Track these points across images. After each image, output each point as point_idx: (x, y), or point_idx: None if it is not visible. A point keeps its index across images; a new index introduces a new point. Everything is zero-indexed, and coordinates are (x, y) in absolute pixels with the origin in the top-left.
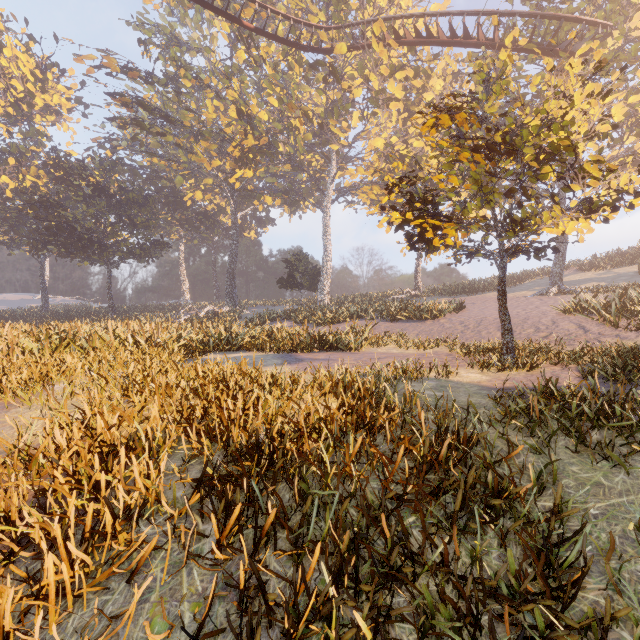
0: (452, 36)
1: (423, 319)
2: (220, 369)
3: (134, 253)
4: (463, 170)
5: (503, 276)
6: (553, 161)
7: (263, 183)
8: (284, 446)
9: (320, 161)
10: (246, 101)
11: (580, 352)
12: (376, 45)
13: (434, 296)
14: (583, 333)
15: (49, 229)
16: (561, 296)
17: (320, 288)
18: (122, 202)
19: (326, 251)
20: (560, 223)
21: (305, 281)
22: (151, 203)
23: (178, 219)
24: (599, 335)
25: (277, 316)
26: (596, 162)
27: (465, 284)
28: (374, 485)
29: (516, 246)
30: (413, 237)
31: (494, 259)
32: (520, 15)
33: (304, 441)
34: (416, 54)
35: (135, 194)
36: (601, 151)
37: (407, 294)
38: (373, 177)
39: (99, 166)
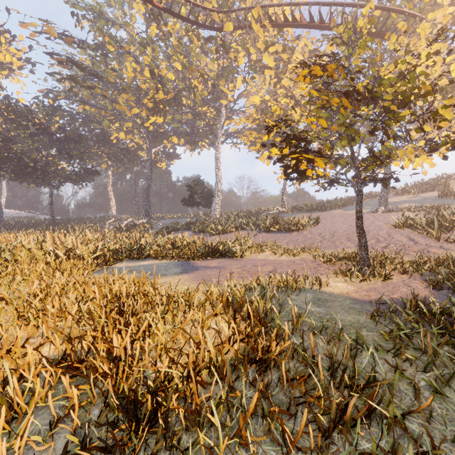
0: (311, 21)
1: (290, 231)
2: (123, 282)
3: (70, 178)
4: (328, 115)
5: (360, 201)
6: (403, 108)
7: (170, 127)
8: (167, 407)
9: (213, 112)
10: (157, 64)
11: (421, 263)
12: (255, 26)
13: (296, 212)
14: (414, 244)
15: (0, 158)
16: (387, 213)
17: (213, 206)
18: (61, 139)
19: (217, 178)
20: (405, 159)
21: (202, 200)
22: (84, 140)
23: (106, 153)
24: (427, 246)
25: (181, 226)
26: (450, 106)
27: (317, 203)
28: (272, 452)
29: (367, 177)
30: (288, 169)
31: (354, 187)
32: (361, 6)
33: (193, 386)
34: (283, 36)
35: (71, 133)
36: (450, 98)
37: (276, 210)
38: (252, 125)
39: (42, 111)
